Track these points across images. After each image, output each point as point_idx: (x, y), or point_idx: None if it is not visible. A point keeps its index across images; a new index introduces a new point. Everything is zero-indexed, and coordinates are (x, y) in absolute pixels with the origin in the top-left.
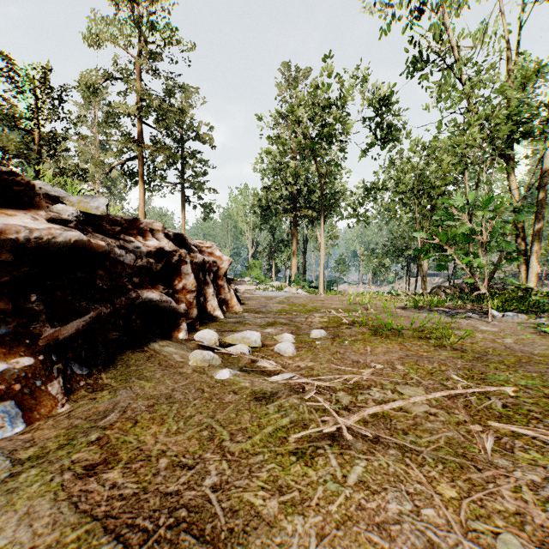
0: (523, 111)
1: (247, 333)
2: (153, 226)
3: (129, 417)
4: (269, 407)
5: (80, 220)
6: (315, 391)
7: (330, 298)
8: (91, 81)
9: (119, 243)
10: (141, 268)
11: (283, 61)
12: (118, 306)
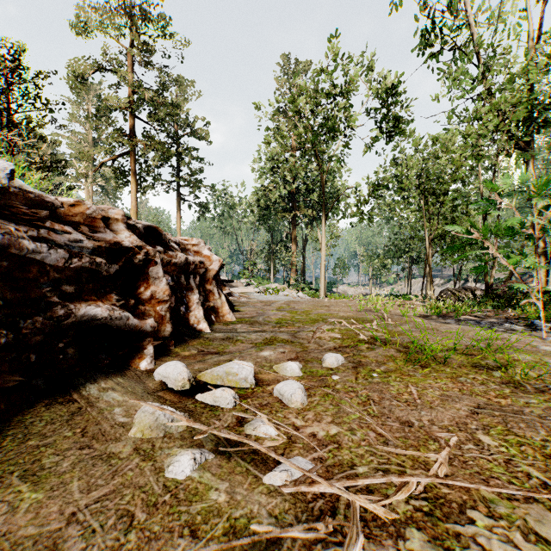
0: None
1: (234, 365)
2: (108, 214)
3: None
4: None
5: None
6: (362, 539)
7: (336, 304)
8: (79, 71)
9: (38, 232)
10: (79, 270)
11: (282, 55)
12: (28, 331)
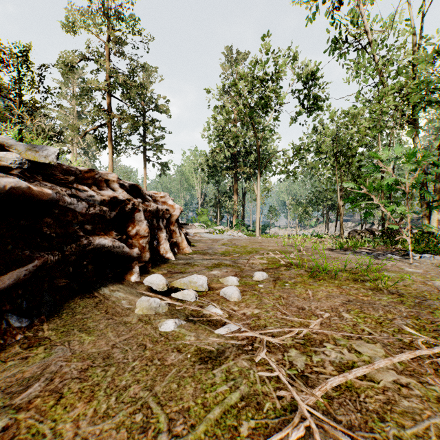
0: (430, 82)
1: (194, 277)
2: (108, 177)
3: (55, 389)
4: (216, 372)
5: (29, 168)
6: (265, 351)
7: (266, 241)
8: (68, 61)
9: (71, 191)
10: (93, 215)
11: (226, 46)
12: (68, 253)
